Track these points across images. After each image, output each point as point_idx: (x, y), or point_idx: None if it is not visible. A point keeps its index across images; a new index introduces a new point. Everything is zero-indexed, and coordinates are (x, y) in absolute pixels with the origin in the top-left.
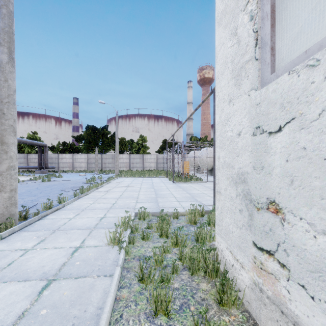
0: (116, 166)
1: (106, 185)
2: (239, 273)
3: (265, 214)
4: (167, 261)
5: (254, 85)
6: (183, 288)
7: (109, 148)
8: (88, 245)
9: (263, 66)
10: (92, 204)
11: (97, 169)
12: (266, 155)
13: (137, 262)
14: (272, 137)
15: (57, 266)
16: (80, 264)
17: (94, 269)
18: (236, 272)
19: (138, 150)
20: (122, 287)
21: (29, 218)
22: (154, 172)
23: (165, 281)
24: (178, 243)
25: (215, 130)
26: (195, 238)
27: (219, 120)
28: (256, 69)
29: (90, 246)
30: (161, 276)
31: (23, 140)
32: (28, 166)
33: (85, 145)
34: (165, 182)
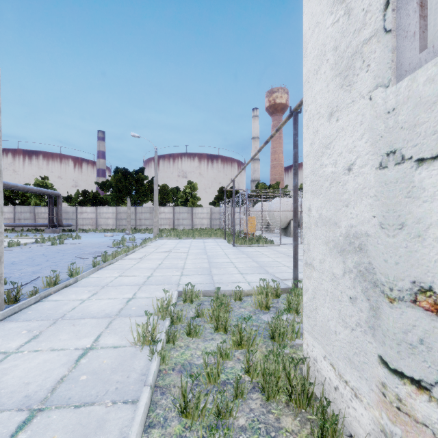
0: (155, 223)
1: (140, 249)
2: (350, 405)
3: (407, 310)
4: (226, 373)
5: (382, 79)
6: (254, 427)
7: (146, 199)
8: (104, 345)
9: (400, 42)
10: (117, 278)
11: (129, 228)
12: (410, 201)
13: (178, 375)
14: (426, 167)
15: (49, 384)
16: (87, 380)
17: (109, 388)
18: (342, 401)
19: (186, 201)
20: (152, 424)
21: (22, 299)
22: (207, 231)
23: (223, 415)
24: (242, 342)
25: (295, 170)
26: (269, 333)
27: (310, 150)
28: (388, 49)
29: (107, 346)
30: (216, 406)
31: (27, 187)
32: (35, 224)
33: (114, 195)
34: (223, 245)
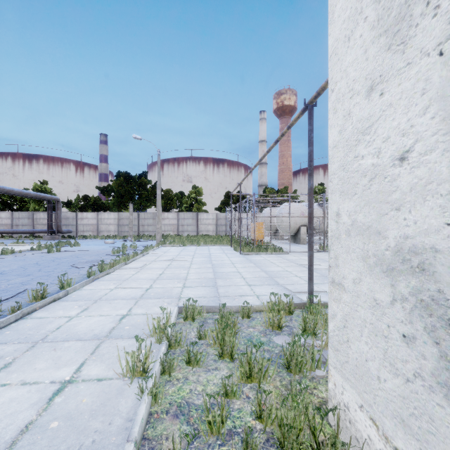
0: (158, 229)
1: (141, 257)
2: None
3: None
4: (232, 418)
5: None
6: None
7: (149, 205)
8: (87, 377)
9: None
10: (113, 290)
11: (131, 234)
12: None
13: (173, 421)
14: None
15: (10, 434)
16: (58, 428)
17: (84, 442)
18: None
19: (191, 206)
20: None
21: (2, 316)
22: (213, 238)
23: None
24: (252, 374)
25: (311, 171)
26: (283, 362)
27: (339, 138)
28: None
29: (89, 379)
30: None
31: (24, 192)
32: (33, 230)
33: (115, 200)
34: (229, 253)
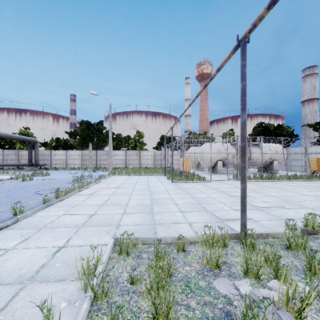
0: (109, 163)
1: (94, 185)
2: None
3: None
4: None
5: None
6: None
7: (105, 145)
8: None
9: None
10: (60, 217)
11: (90, 167)
12: None
13: None
14: None
15: None
16: None
17: None
18: None
19: (135, 146)
20: None
21: None
22: (151, 169)
23: None
24: None
25: (244, 105)
26: None
27: None
28: None
29: None
30: None
31: (9, 135)
32: (18, 163)
33: (79, 141)
34: (163, 181)
